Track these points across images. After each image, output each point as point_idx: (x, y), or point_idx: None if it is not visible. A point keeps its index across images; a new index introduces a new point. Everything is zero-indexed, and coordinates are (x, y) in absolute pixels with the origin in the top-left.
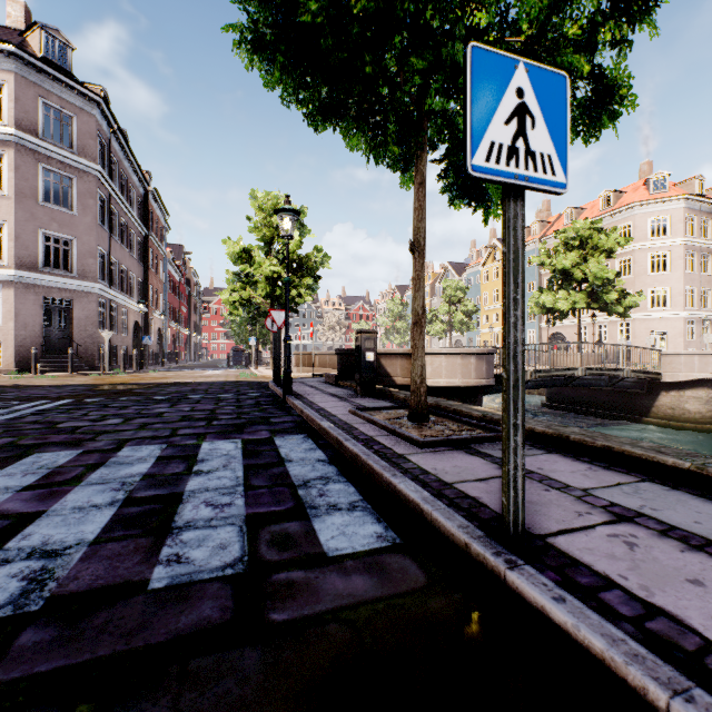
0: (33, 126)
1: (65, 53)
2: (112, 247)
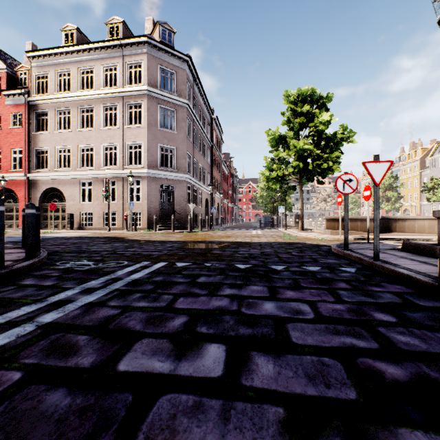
0: (155, 83)
1: (170, 37)
2: (194, 152)
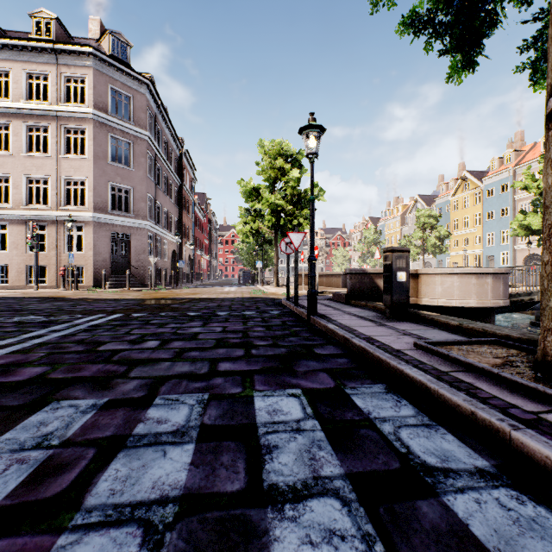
0: (104, 106)
1: (125, 51)
2: (157, 194)
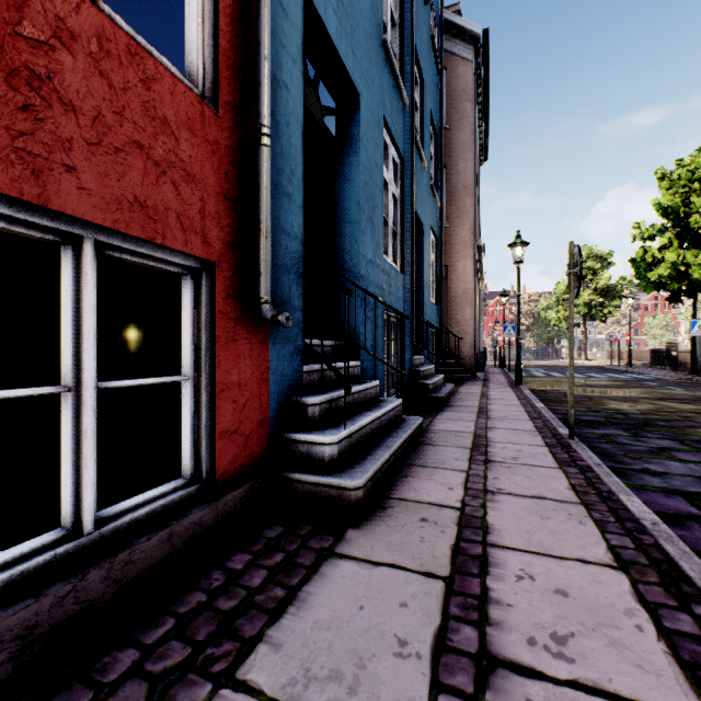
0: None
1: None
2: None
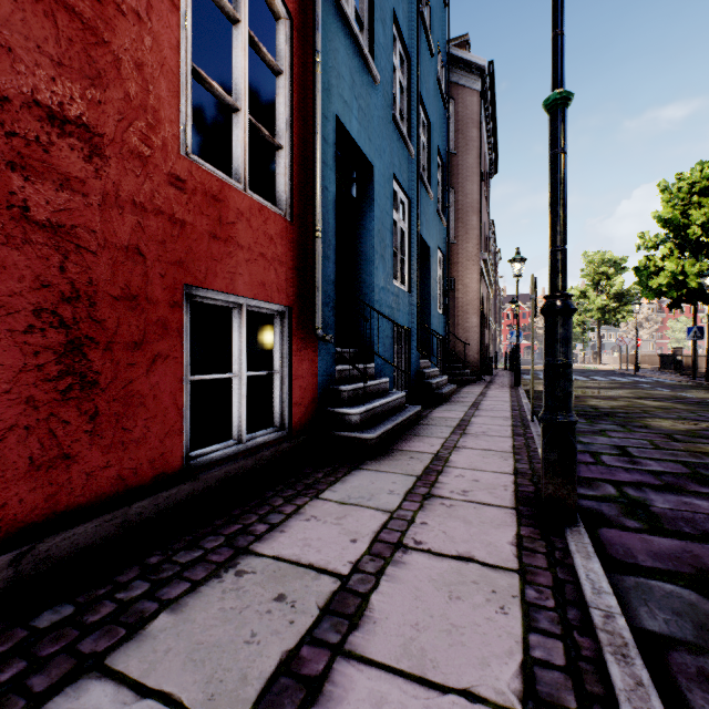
0: None
1: None
2: None
